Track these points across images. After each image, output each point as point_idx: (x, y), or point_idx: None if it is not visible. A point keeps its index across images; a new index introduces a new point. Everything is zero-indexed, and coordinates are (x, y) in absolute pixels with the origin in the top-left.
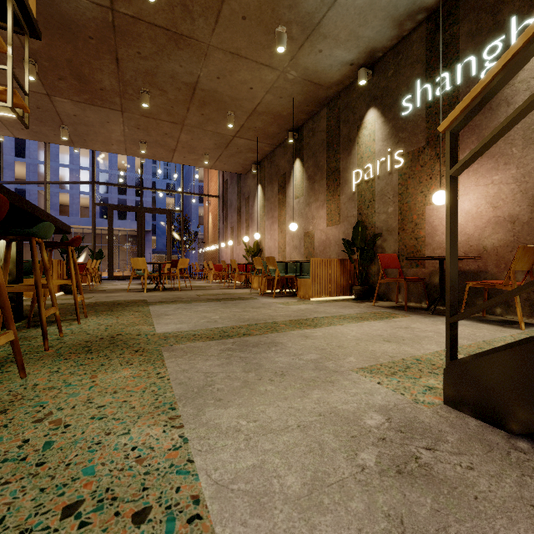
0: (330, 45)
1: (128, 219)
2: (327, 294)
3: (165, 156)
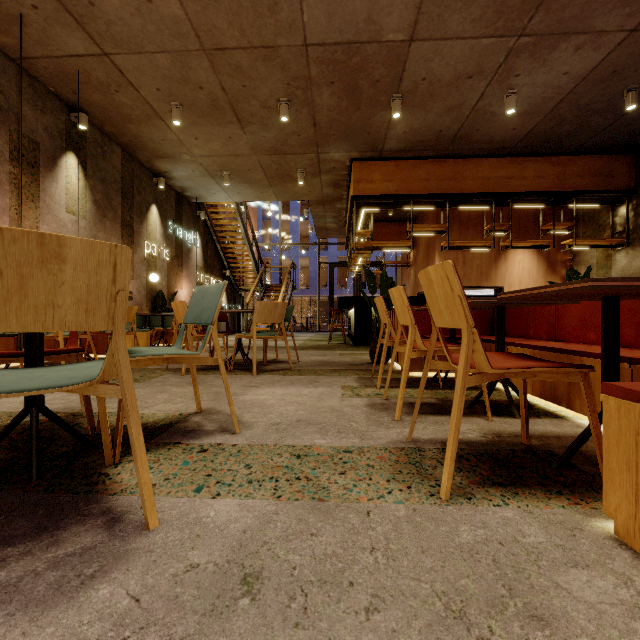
0: (194, 174)
1: None
2: None
3: None
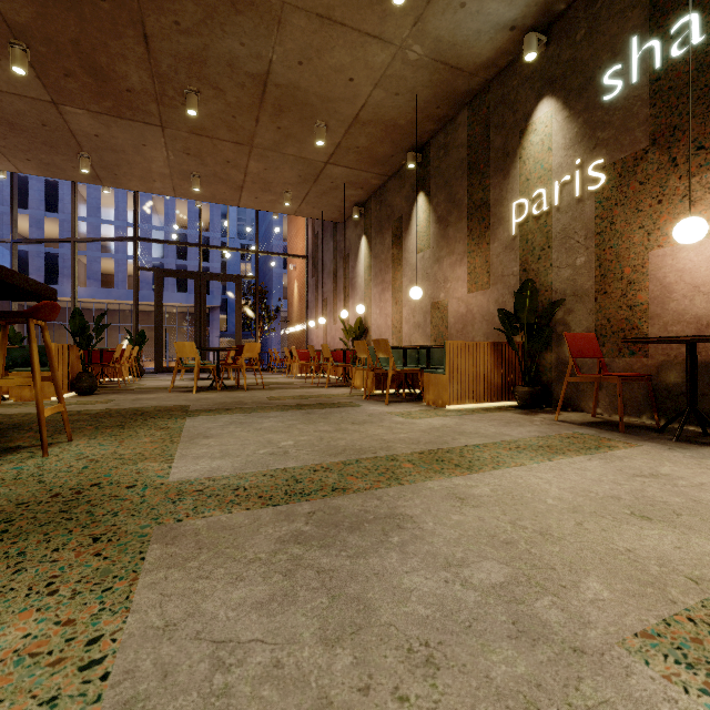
0: None
1: (190, 292)
2: (472, 398)
3: (229, 197)
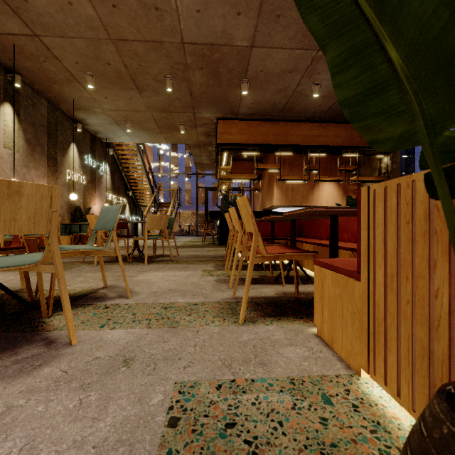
0: (104, 122)
1: None
2: None
3: None
